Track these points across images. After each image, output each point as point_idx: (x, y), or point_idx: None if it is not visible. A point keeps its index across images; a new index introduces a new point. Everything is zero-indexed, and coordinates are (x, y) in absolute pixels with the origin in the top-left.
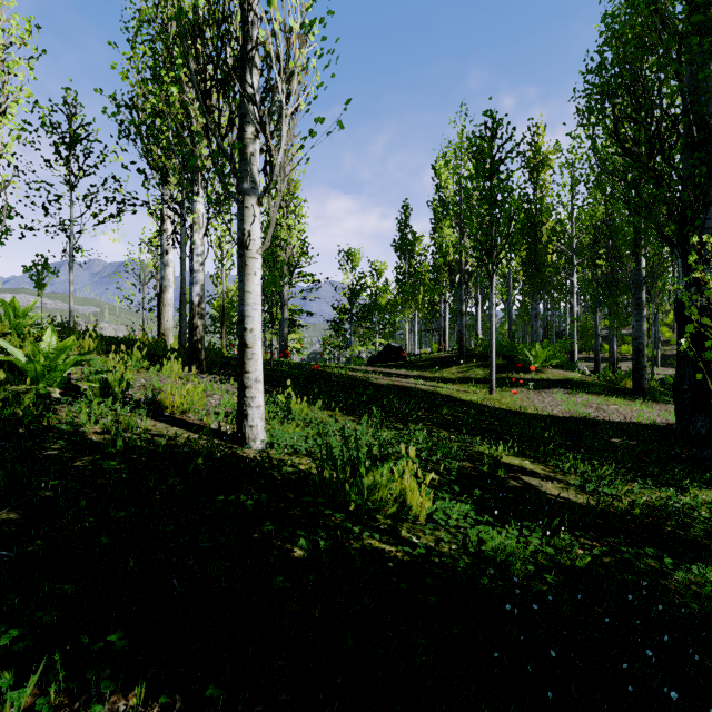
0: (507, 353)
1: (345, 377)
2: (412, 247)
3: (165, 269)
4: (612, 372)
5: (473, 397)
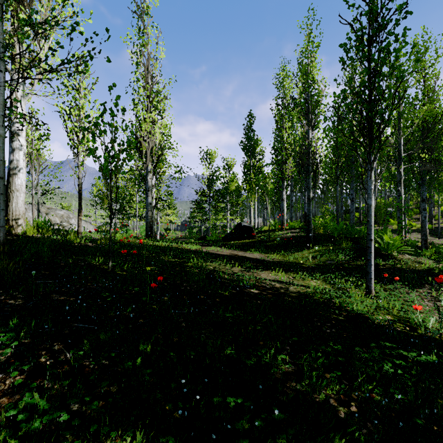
0: (348, 235)
1: (200, 280)
2: (255, 146)
3: (13, 153)
4: (424, 247)
5: (359, 309)
